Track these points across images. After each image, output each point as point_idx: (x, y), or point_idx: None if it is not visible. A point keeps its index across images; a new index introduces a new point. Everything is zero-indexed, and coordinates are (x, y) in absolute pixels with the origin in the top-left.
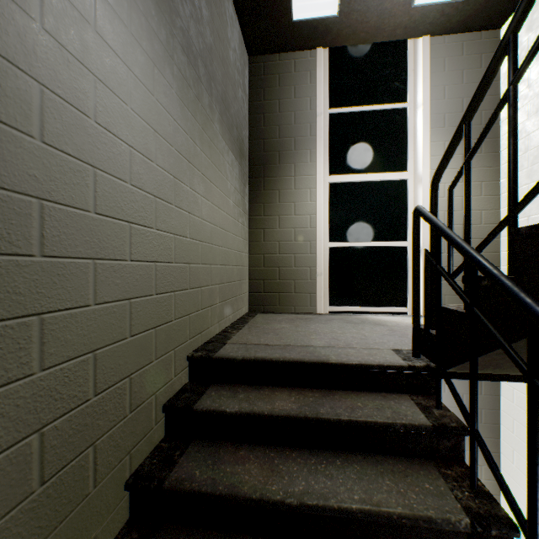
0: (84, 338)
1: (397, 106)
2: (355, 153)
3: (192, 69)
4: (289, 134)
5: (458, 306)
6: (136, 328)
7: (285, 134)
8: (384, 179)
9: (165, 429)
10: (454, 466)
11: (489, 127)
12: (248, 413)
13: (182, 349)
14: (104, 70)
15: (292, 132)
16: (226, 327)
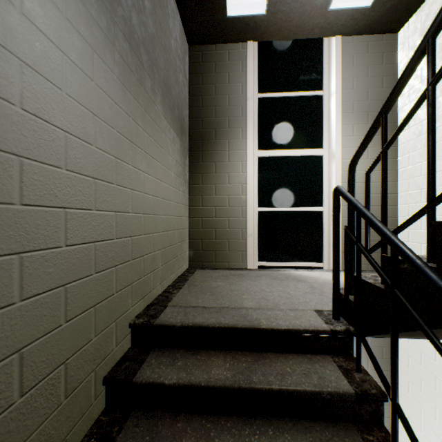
0: (7, 339)
1: (314, 93)
2: (280, 132)
3: (134, 55)
4: (224, 114)
5: (374, 277)
6: (73, 312)
7: (220, 114)
8: (304, 155)
9: (106, 400)
10: (375, 431)
11: (407, 122)
12: (185, 385)
13: (124, 319)
14: (33, 54)
15: (226, 113)
16: (168, 286)
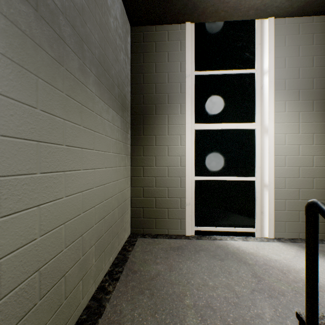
0: None
1: (247, 71)
2: (215, 107)
3: (46, 25)
4: (163, 90)
5: None
6: None
7: (160, 90)
8: (237, 128)
9: None
10: None
11: None
12: None
13: None
14: None
15: (166, 89)
16: (105, 274)
